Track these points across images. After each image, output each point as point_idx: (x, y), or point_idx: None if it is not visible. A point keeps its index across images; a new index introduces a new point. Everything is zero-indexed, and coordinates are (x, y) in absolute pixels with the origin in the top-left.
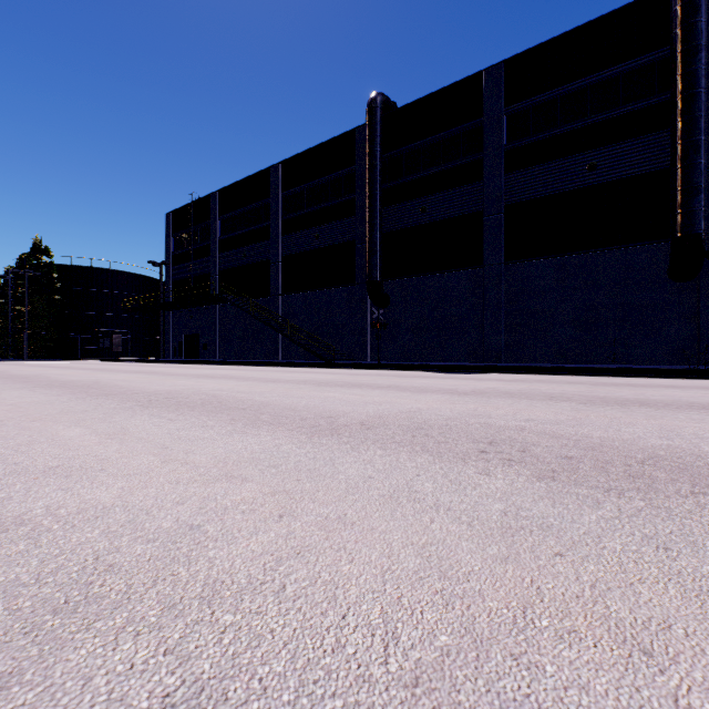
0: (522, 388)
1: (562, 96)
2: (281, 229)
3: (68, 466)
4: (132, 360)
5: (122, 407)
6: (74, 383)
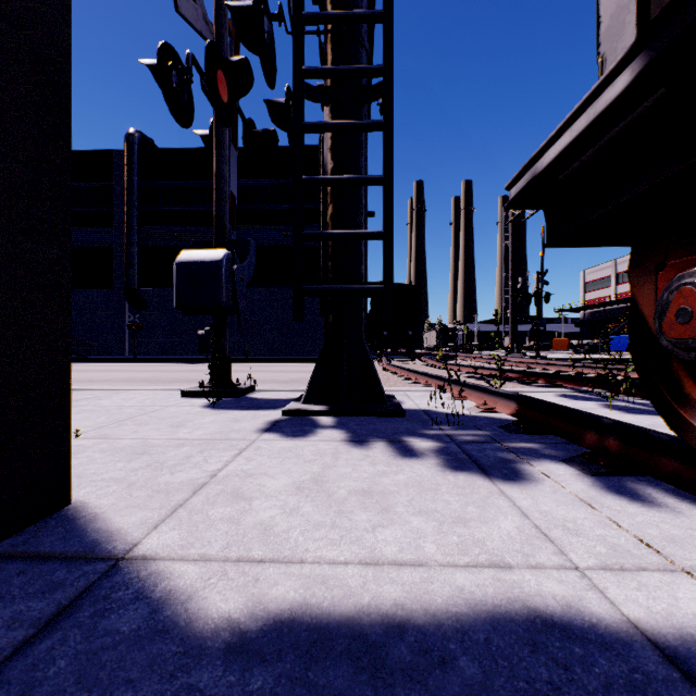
0: None
1: (271, 185)
2: None
3: None
4: None
5: None
6: None
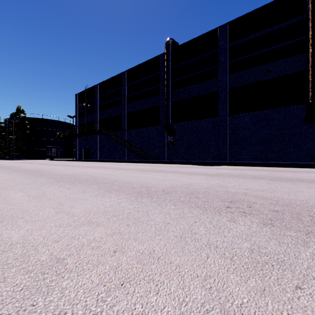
0: (239, 172)
1: (255, 38)
2: (126, 101)
3: (4, 215)
4: (60, 160)
5: (47, 181)
6: (30, 170)
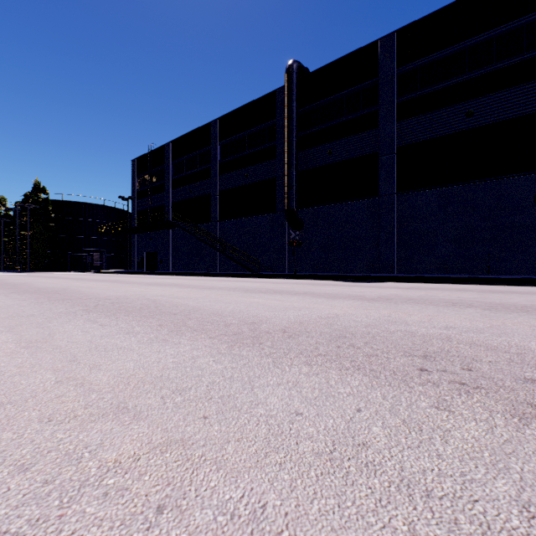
0: (421, 294)
1: (444, 58)
2: (219, 170)
3: None
4: (106, 272)
5: (67, 311)
6: (47, 290)
